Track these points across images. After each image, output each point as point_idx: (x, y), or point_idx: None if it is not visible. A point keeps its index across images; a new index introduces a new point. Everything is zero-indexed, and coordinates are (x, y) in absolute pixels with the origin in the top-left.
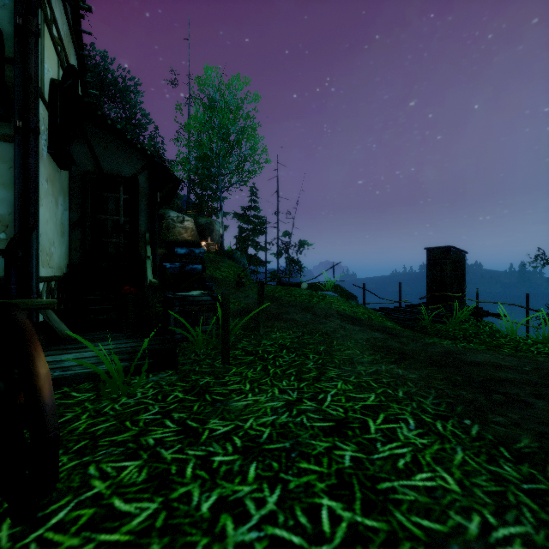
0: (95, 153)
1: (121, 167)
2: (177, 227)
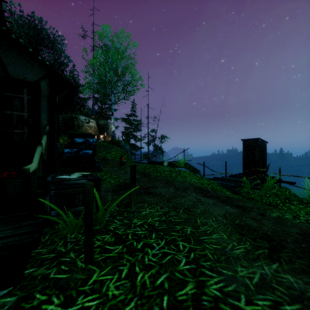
0: (2, 62)
1: (25, 74)
2: (85, 126)
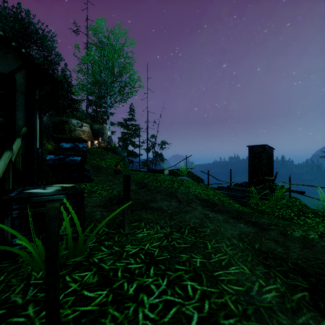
0: None
1: None
2: (77, 130)
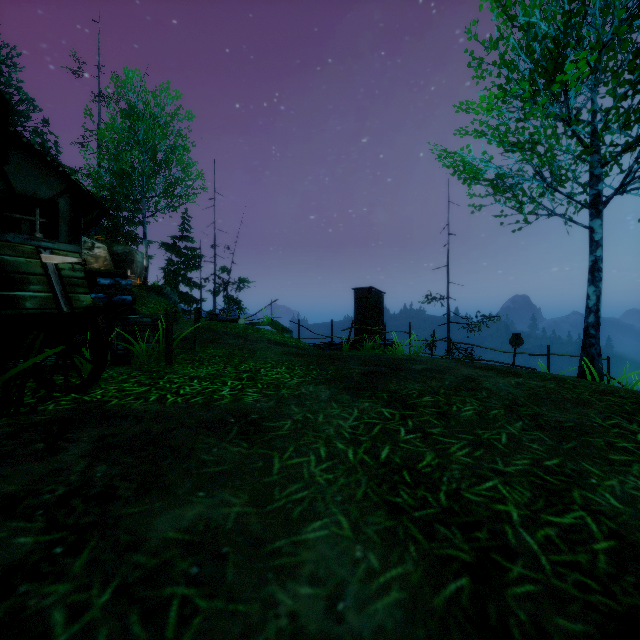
0: (4, 171)
1: (37, 188)
2: (85, 255)
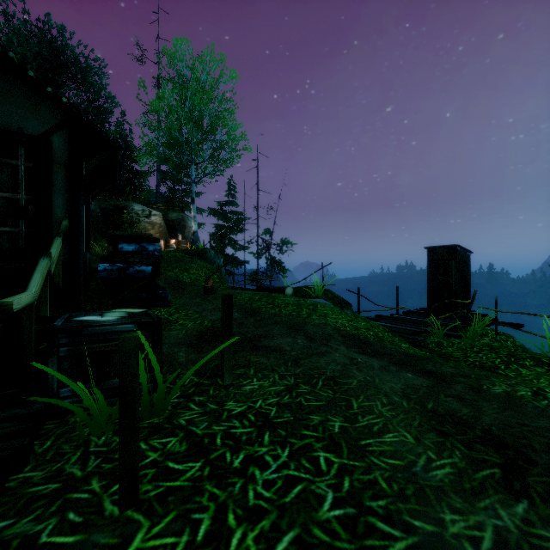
0: None
1: (22, 121)
2: (143, 222)
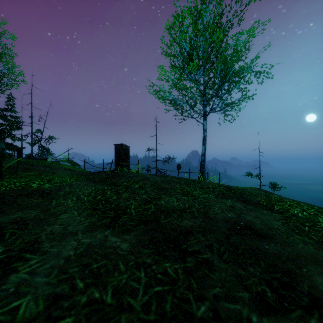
0: None
1: None
2: None
